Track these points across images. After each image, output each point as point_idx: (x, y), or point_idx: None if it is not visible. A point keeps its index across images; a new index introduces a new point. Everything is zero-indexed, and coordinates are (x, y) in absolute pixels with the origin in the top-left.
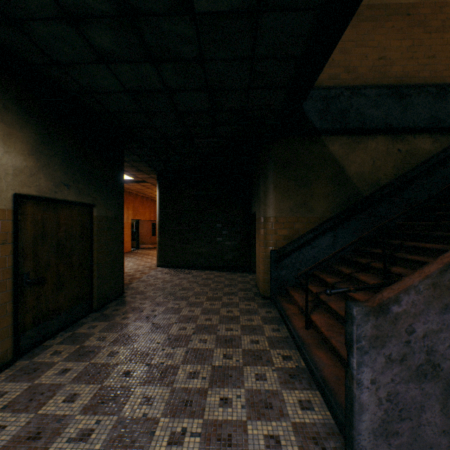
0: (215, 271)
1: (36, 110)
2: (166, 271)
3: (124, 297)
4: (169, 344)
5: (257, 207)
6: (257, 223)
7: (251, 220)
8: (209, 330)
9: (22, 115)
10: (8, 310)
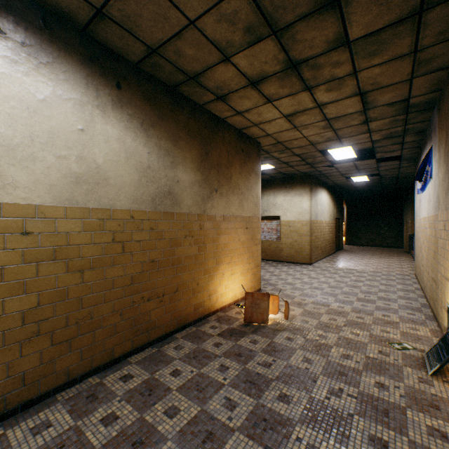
0: (379, 247)
1: (336, 199)
2: (351, 246)
3: (344, 249)
4: (371, 254)
5: (403, 217)
6: (403, 223)
7: (402, 222)
8: (382, 254)
9: (335, 201)
10: (335, 241)
